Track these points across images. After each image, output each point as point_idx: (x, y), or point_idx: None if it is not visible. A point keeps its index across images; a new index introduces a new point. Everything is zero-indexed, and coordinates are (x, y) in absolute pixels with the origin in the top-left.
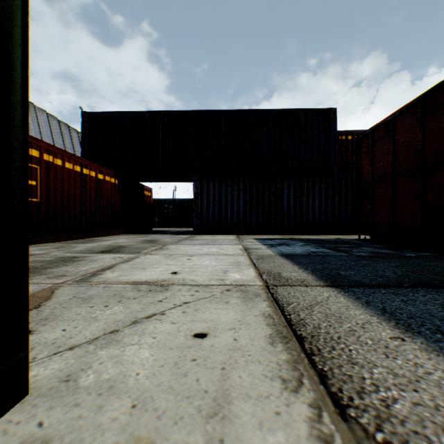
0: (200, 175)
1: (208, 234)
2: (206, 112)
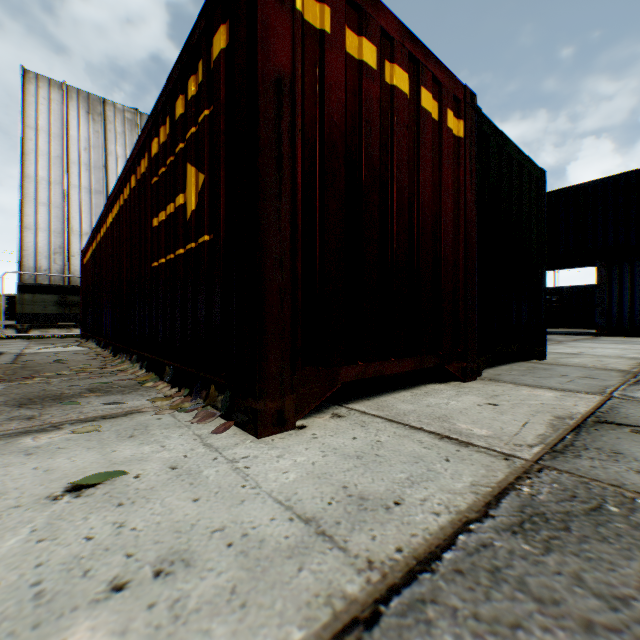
0: (606, 260)
1: (620, 336)
2: (616, 176)
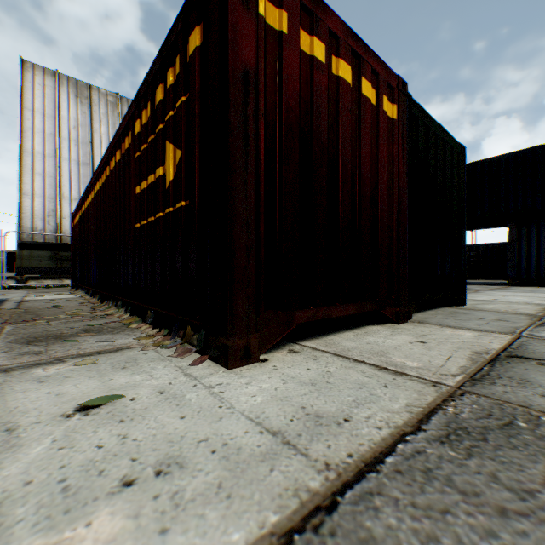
0: (516, 222)
1: (528, 286)
2: (525, 150)
